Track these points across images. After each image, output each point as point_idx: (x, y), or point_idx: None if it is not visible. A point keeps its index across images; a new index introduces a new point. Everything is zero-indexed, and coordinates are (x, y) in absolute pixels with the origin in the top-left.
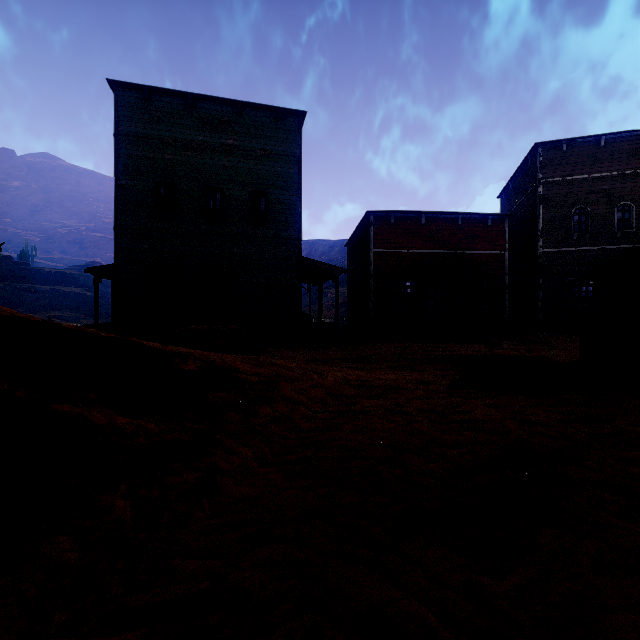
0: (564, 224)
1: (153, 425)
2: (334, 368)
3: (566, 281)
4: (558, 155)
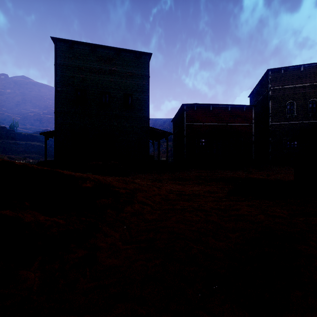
0: (282, 110)
1: (62, 220)
2: (165, 184)
3: (283, 139)
4: (279, 75)
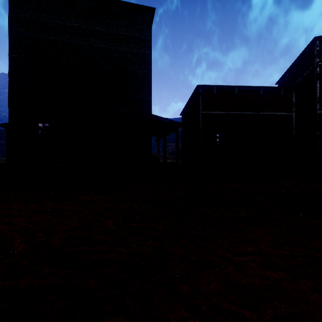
0: None
1: None
2: (192, 245)
3: None
4: None
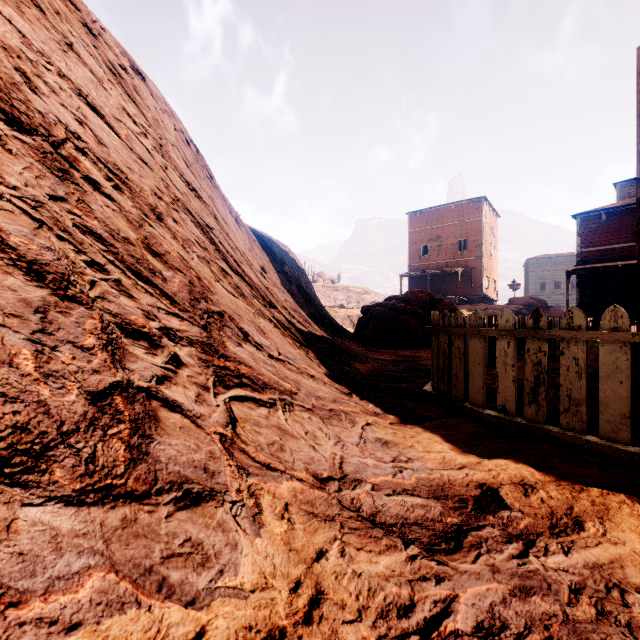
0: None
1: None
2: None
3: None
4: None
